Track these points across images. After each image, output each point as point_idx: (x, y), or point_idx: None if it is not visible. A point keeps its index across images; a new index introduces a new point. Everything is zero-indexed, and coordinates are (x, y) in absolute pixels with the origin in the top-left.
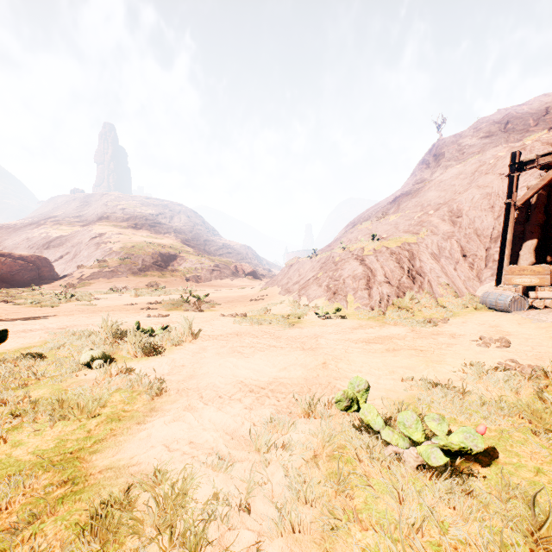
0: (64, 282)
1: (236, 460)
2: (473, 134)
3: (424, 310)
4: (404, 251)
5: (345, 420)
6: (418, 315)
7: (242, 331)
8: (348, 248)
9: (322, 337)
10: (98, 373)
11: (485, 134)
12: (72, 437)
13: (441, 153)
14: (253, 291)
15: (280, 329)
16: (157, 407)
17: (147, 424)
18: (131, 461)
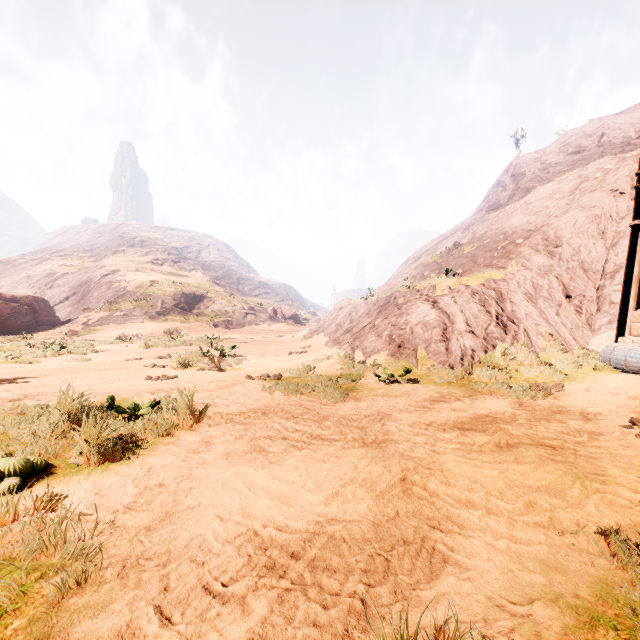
0: (66, 328)
1: None
2: (559, 149)
3: (524, 370)
4: (490, 290)
5: None
6: (517, 377)
7: (273, 406)
8: (414, 287)
9: (390, 418)
10: None
11: (574, 149)
12: None
13: (520, 172)
14: (293, 340)
15: (328, 401)
16: (56, 631)
17: None
18: None
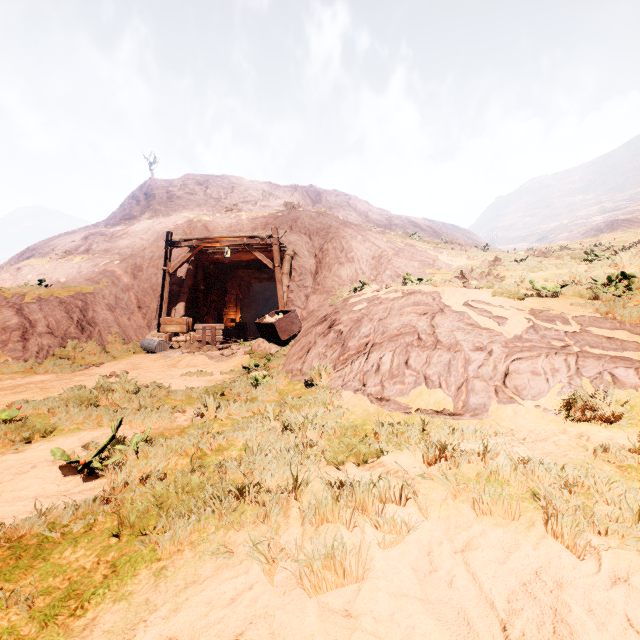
0: None
1: None
2: (181, 186)
3: (87, 357)
4: (78, 301)
5: None
6: (80, 362)
7: None
8: (3, 292)
9: None
10: None
11: (191, 190)
12: None
13: (152, 194)
14: None
15: None
16: None
17: None
18: None
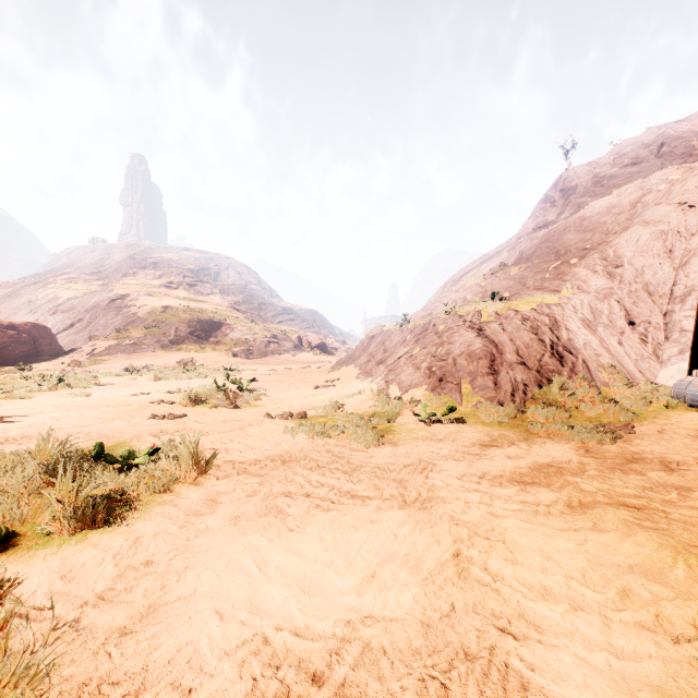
0: (69, 359)
1: None
2: (614, 160)
3: (585, 408)
4: (543, 316)
5: None
6: (577, 416)
7: (294, 452)
8: (455, 312)
9: (434, 468)
10: None
11: (631, 160)
12: None
13: (571, 186)
14: (320, 371)
15: (359, 446)
16: None
17: None
18: None
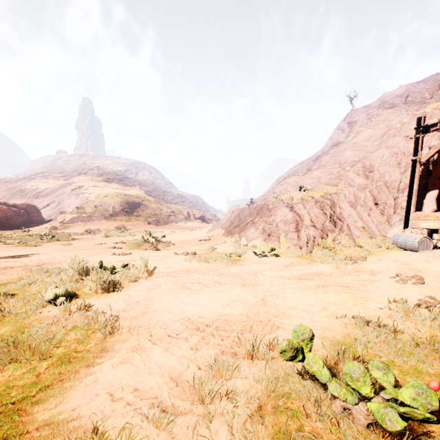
0: (49, 225)
1: (180, 412)
2: (379, 105)
3: (345, 249)
4: (327, 200)
5: (288, 365)
6: (340, 253)
7: (192, 268)
8: (279, 198)
9: (260, 274)
10: (59, 310)
11: (389, 105)
12: (20, 383)
13: (353, 121)
14: (201, 232)
15: (224, 266)
16: (108, 347)
17: (95, 368)
18: (72, 414)
